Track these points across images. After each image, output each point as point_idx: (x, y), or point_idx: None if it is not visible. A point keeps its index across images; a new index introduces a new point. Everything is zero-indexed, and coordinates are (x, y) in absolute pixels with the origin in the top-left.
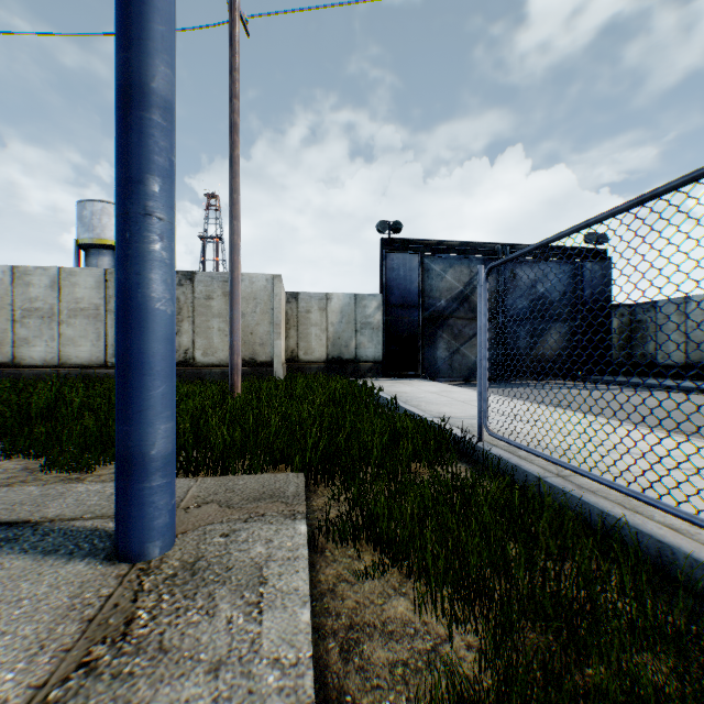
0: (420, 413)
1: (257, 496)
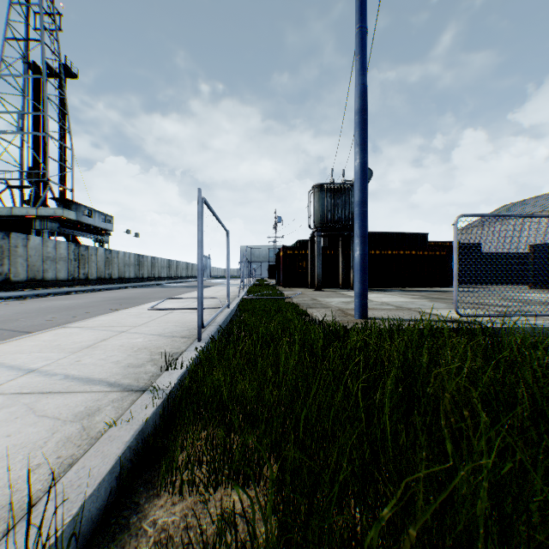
0: (136, 416)
1: (346, 323)
